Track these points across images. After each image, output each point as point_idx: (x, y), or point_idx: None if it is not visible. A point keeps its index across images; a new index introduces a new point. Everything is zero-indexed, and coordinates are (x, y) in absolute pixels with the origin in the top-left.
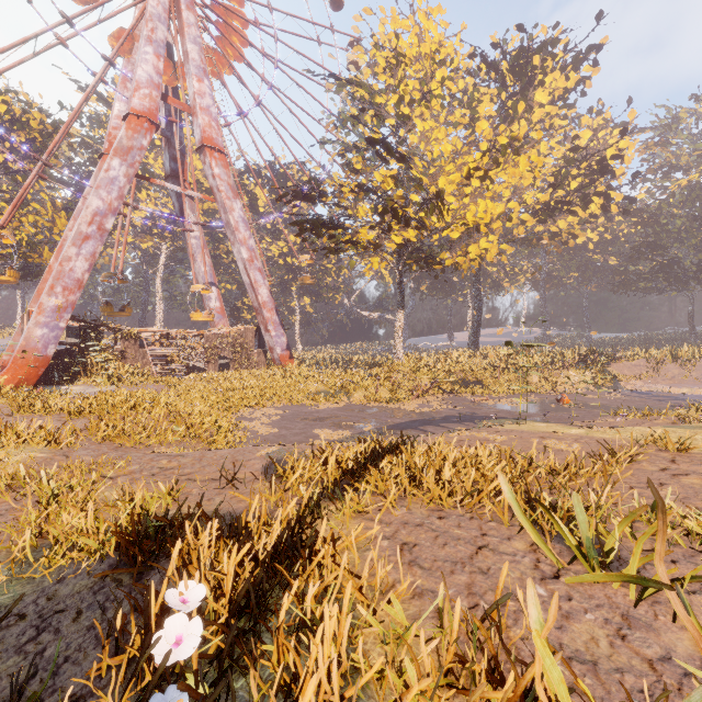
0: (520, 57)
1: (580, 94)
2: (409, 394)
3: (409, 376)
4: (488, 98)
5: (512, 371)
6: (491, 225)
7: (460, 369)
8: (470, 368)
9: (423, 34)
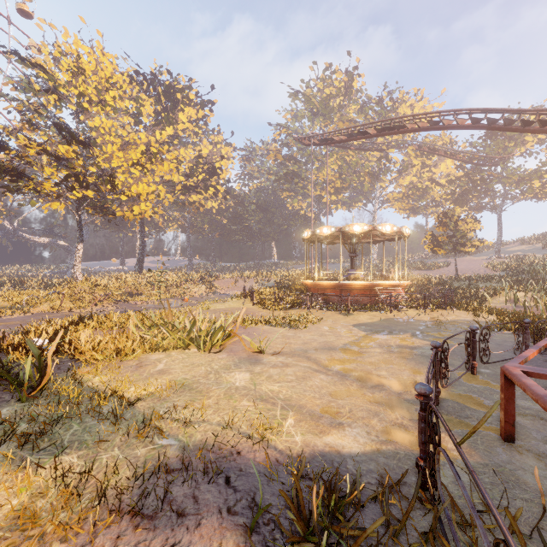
0: (170, 88)
1: (205, 123)
2: (89, 303)
3: (88, 291)
4: (149, 103)
5: (163, 286)
6: (149, 195)
7: (127, 285)
8: (134, 284)
9: (100, 61)
